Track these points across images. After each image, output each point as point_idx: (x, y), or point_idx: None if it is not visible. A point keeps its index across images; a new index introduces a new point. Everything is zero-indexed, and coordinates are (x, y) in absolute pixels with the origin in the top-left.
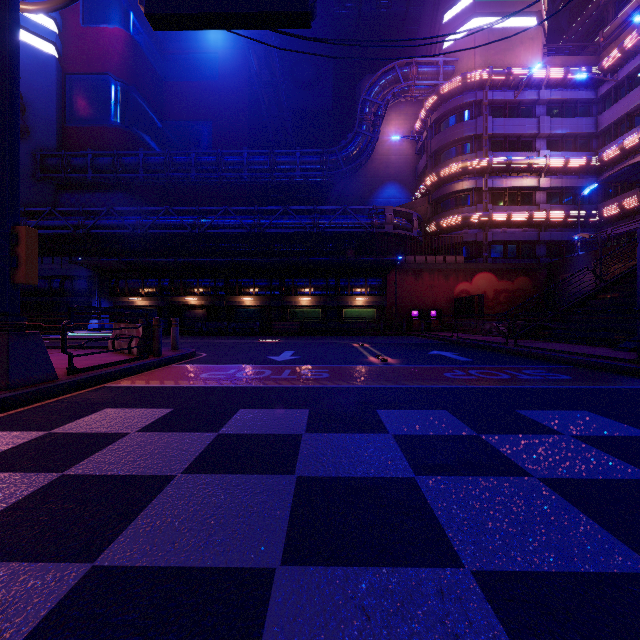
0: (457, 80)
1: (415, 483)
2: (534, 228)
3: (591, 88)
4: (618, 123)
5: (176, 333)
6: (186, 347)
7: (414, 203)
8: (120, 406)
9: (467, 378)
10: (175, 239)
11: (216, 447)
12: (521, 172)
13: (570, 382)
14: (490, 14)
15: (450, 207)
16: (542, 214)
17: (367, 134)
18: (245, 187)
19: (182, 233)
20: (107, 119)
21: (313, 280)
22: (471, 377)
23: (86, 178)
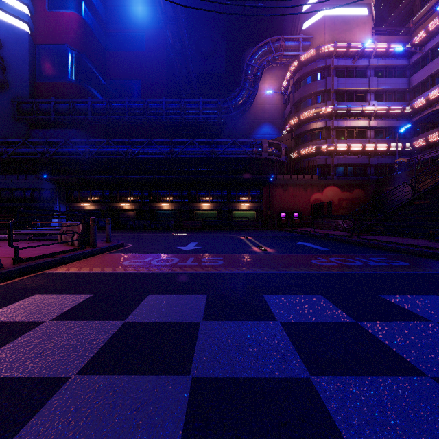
0: (312, 51)
1: (312, 387)
2: (366, 155)
3: (405, 58)
4: (424, 82)
5: (109, 229)
6: (118, 239)
7: (282, 137)
8: (48, 292)
9: (330, 264)
10: (114, 162)
11: (119, 338)
12: (357, 116)
13: (410, 268)
14: (335, 5)
15: (307, 140)
16: (372, 145)
17: (249, 89)
18: (164, 126)
19: (118, 158)
20: (65, 77)
21: (211, 191)
22: (332, 264)
23: (50, 118)
